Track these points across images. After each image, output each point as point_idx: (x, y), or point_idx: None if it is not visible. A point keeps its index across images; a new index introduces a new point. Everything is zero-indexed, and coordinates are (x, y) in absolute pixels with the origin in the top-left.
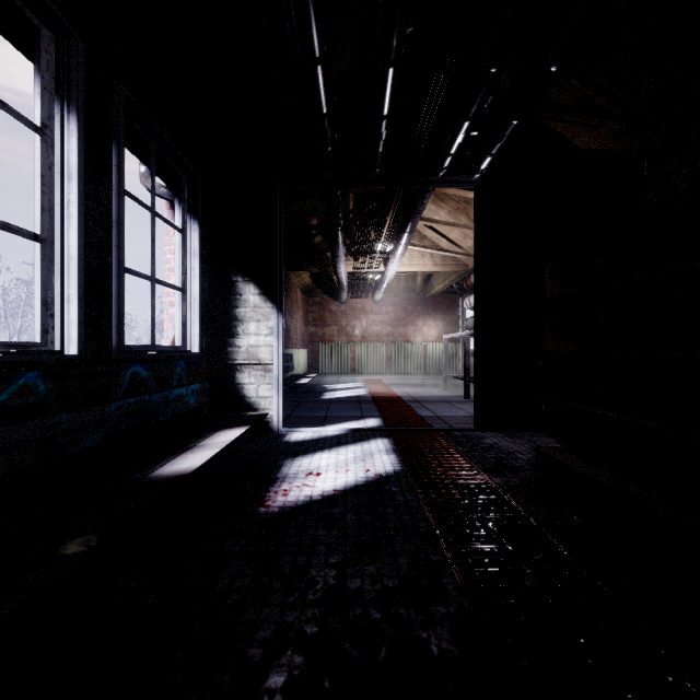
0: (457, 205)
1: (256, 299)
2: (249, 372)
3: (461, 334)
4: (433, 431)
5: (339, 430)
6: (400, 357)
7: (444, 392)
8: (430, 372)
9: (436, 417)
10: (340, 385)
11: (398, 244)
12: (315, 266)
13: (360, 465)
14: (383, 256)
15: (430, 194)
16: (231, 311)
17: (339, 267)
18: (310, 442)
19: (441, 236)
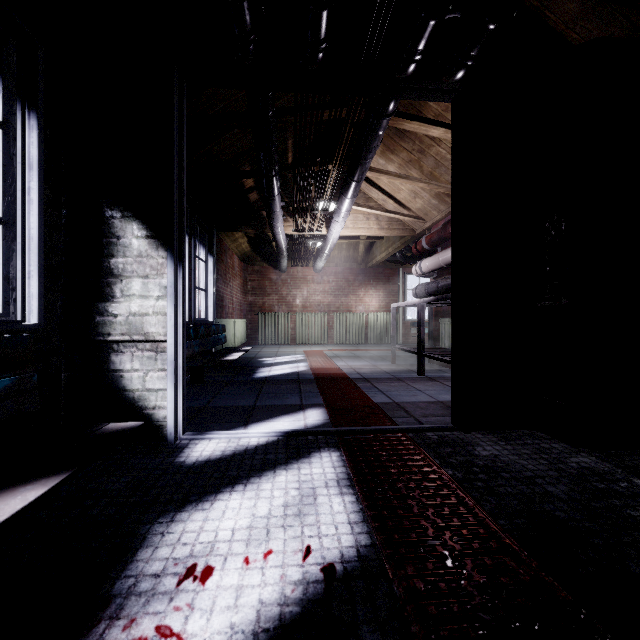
0: (410, 155)
1: (142, 244)
2: (132, 353)
3: (413, 302)
4: (399, 432)
5: (267, 435)
6: (342, 327)
7: (392, 365)
8: (371, 342)
9: (395, 404)
10: (279, 358)
11: (344, 198)
12: (250, 227)
13: (293, 532)
14: (326, 215)
15: (387, 122)
16: (102, 261)
17: (276, 226)
18: (217, 464)
19: (388, 197)
